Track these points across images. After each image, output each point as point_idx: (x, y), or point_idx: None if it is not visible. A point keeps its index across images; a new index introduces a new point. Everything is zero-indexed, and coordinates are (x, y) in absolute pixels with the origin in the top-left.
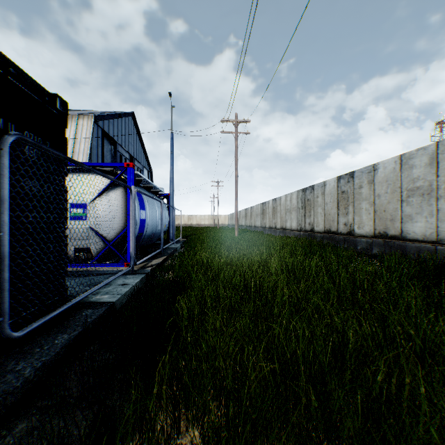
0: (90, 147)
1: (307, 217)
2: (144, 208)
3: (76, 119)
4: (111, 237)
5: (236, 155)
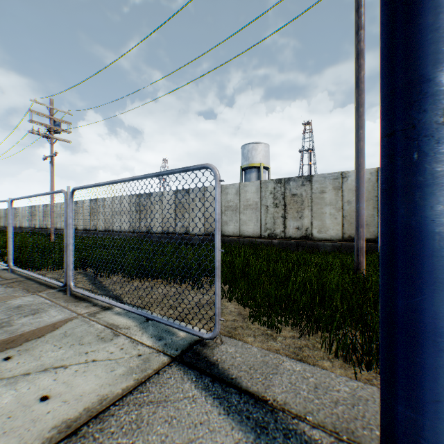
0: None
1: (34, 221)
2: None
3: None
4: None
5: None
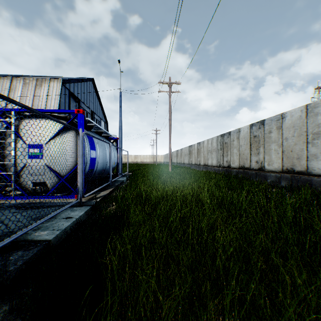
0: (58, 103)
1: (225, 157)
2: (94, 148)
3: (48, 82)
4: (64, 173)
5: (169, 109)
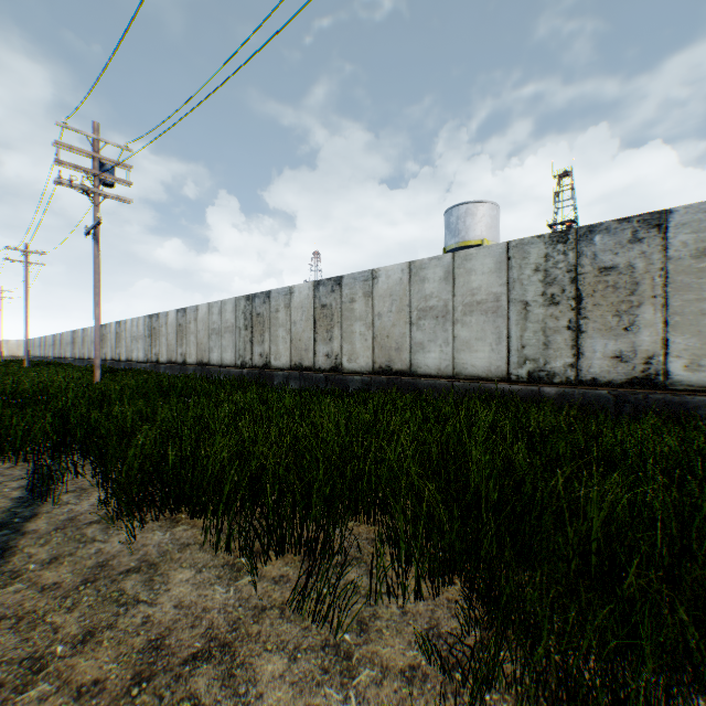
0: None
1: (104, 349)
2: None
3: None
4: None
5: (27, 285)
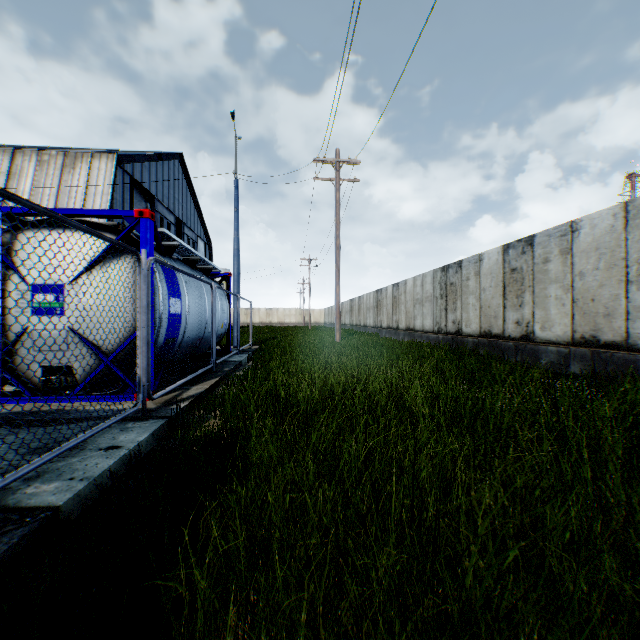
0: (109, 203)
1: (450, 312)
2: (178, 294)
3: (88, 160)
4: (111, 346)
5: (337, 214)
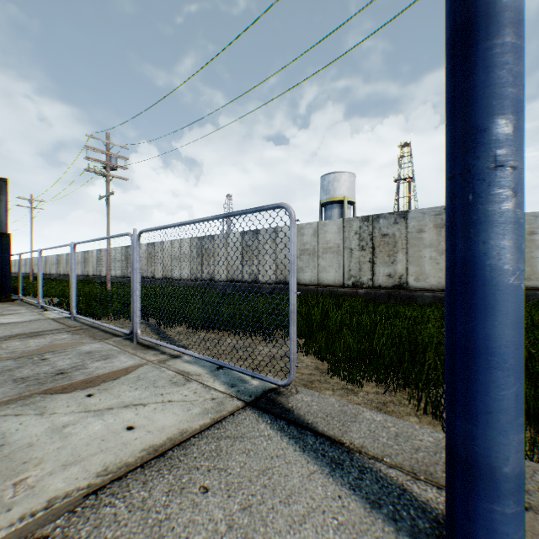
0: None
1: (87, 268)
2: None
3: None
4: None
5: (32, 224)
